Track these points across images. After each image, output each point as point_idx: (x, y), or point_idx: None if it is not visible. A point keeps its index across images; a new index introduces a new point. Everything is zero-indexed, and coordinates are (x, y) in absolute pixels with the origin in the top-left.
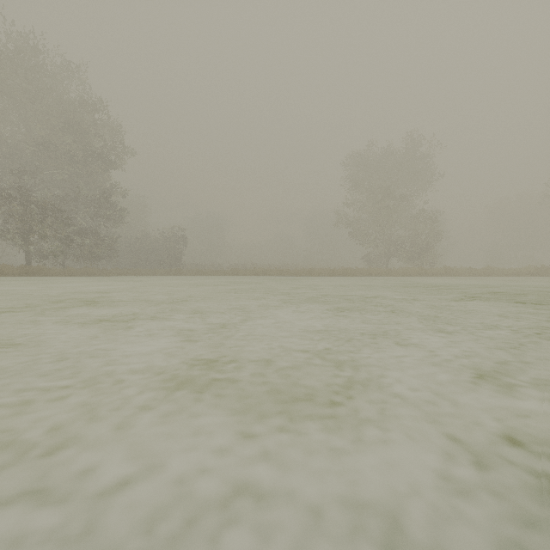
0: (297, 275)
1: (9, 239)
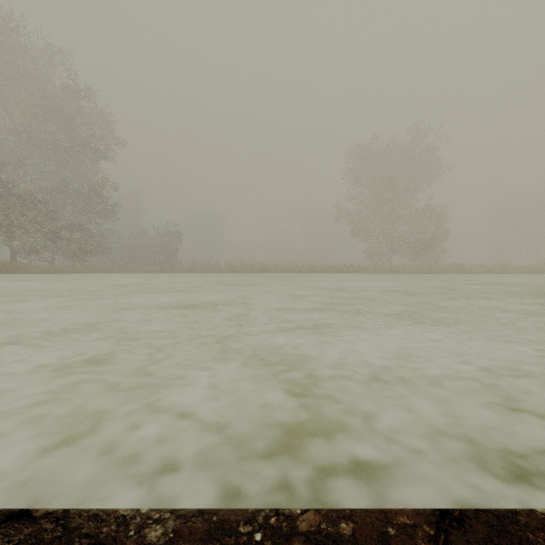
0: (297, 272)
1: None
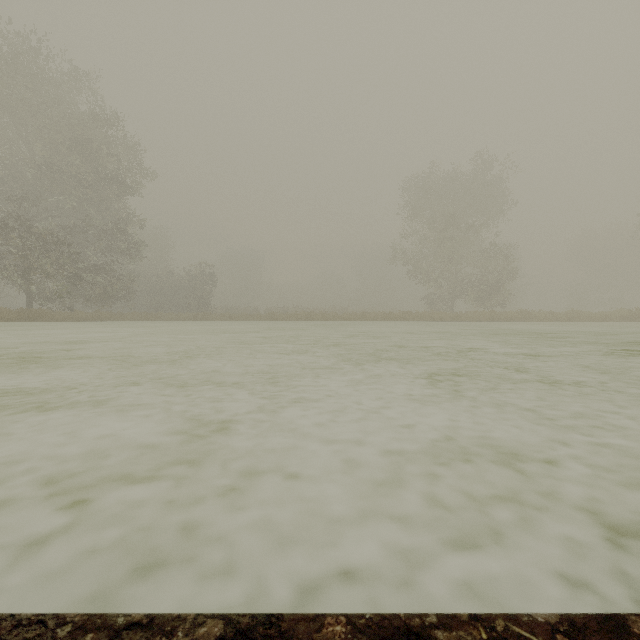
0: (347, 320)
1: (7, 277)
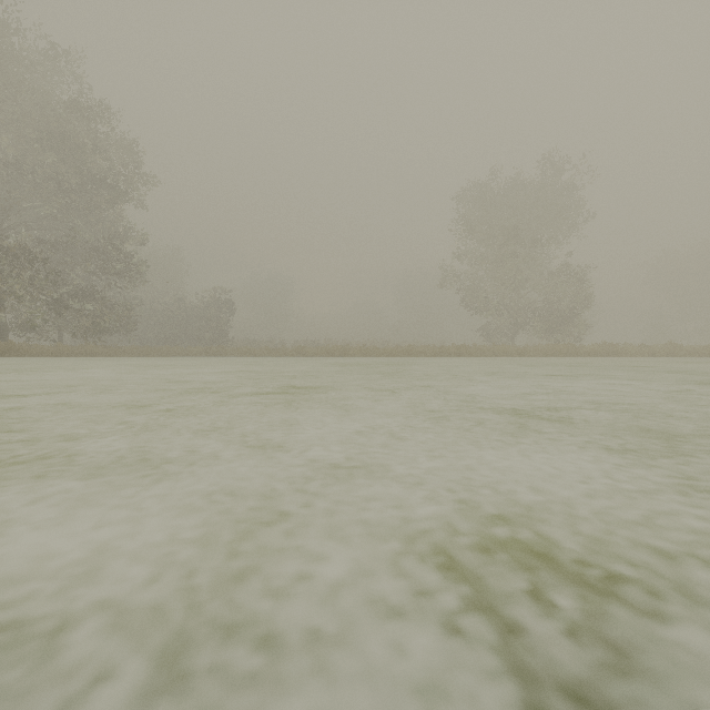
0: (389, 355)
1: None
